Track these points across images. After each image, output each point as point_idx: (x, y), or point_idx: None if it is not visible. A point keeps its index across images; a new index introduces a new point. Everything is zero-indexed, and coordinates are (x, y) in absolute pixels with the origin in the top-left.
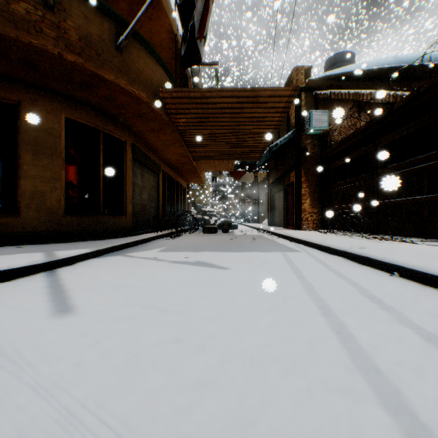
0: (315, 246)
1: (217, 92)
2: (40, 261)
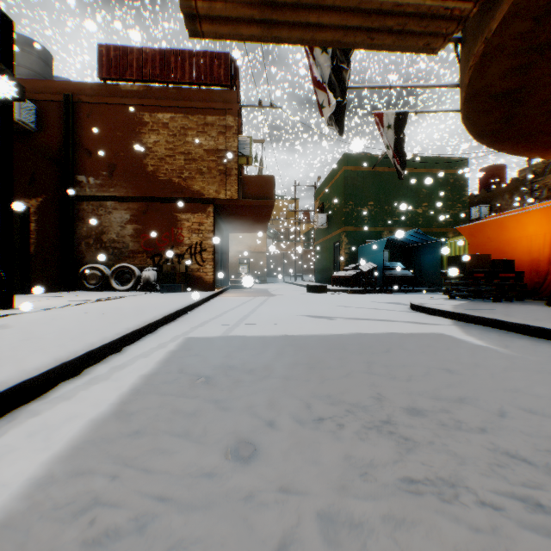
0: (124, 342)
1: (342, 42)
2: (417, 303)
